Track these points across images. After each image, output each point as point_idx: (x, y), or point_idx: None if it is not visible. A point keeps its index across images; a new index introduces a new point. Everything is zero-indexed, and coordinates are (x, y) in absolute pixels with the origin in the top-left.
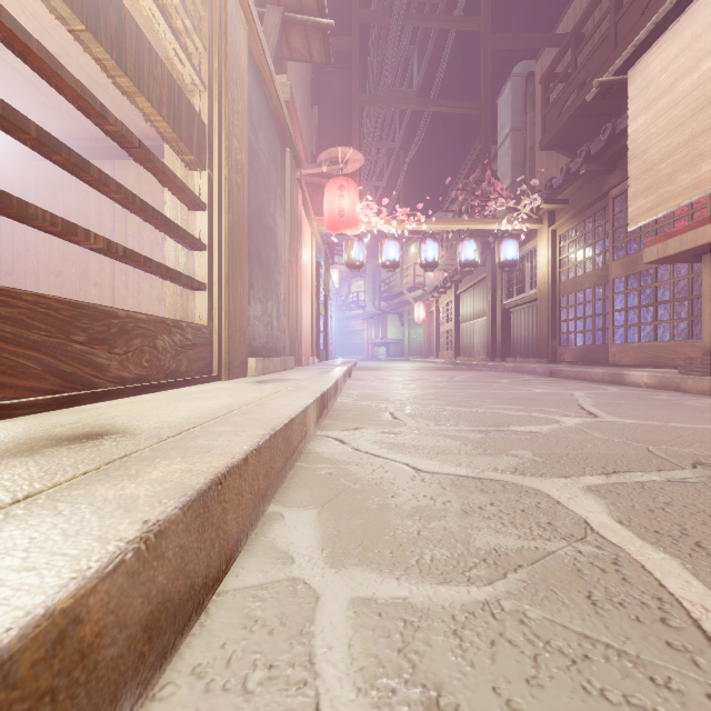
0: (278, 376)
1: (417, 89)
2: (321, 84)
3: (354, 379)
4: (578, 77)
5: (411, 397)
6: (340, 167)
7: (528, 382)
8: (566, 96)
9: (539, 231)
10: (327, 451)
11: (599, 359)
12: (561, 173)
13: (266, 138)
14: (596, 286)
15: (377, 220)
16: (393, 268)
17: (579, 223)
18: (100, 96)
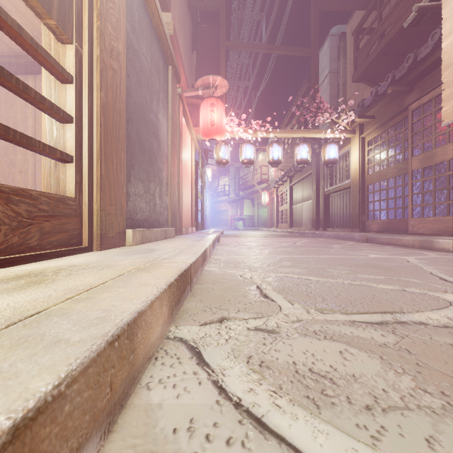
0: (154, 245)
1: (265, 42)
2: (198, 36)
3: (222, 244)
4: (382, 26)
5: (271, 263)
6: (211, 91)
7: (355, 247)
8: (372, 41)
9: (352, 139)
10: (168, 399)
11: (399, 229)
12: (371, 95)
13: (148, 47)
14: (397, 176)
15: (238, 130)
16: (249, 164)
17: (383, 132)
18: (12, 13)
